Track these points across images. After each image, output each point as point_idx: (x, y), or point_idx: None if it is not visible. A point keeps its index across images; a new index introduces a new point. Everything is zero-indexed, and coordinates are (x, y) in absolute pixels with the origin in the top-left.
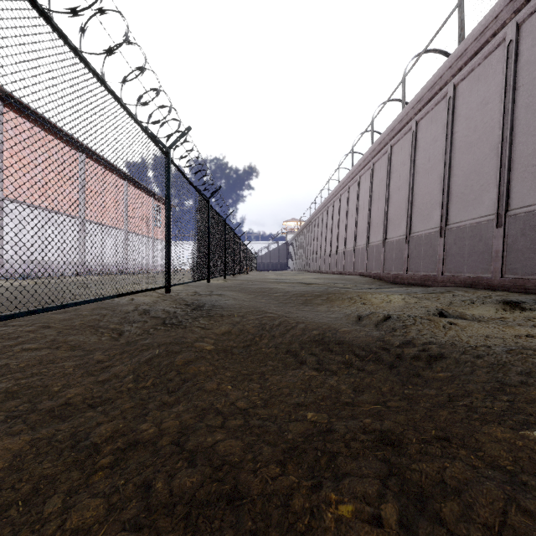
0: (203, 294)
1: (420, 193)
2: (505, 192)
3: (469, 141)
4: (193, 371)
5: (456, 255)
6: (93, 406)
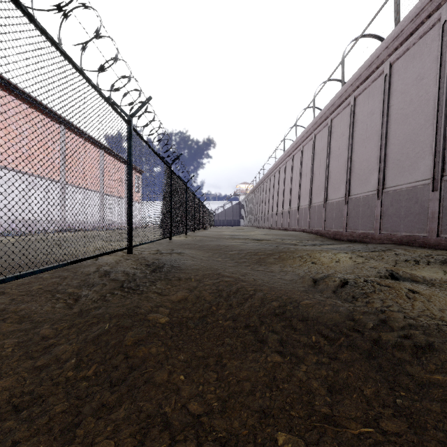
0: (164, 252)
1: (358, 160)
2: (441, 158)
3: (405, 113)
4: (142, 354)
5: (393, 216)
6: (18, 408)
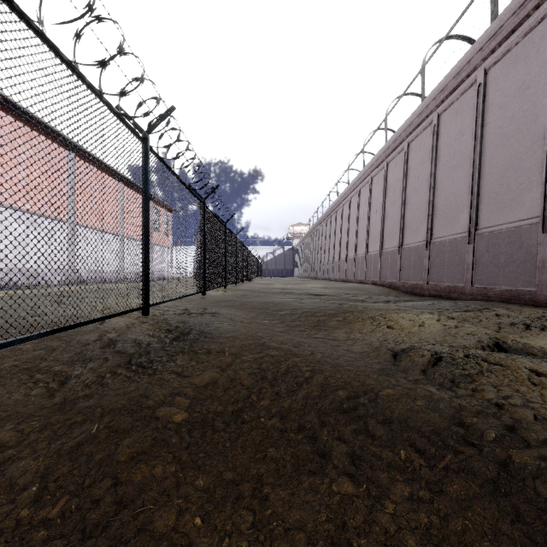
0: (193, 313)
1: (443, 193)
2: None
3: (504, 132)
4: (140, 478)
5: (489, 265)
6: None
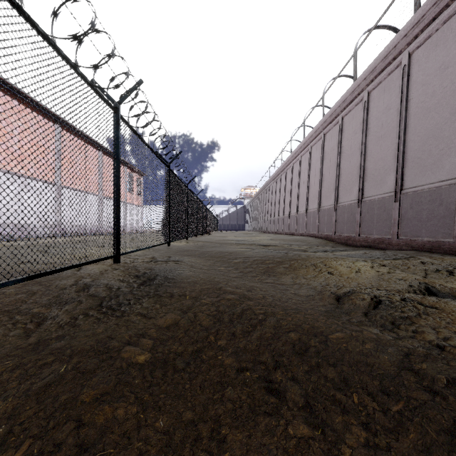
0: (159, 261)
1: (373, 159)
2: None
3: (426, 106)
4: (102, 419)
5: (413, 219)
6: None
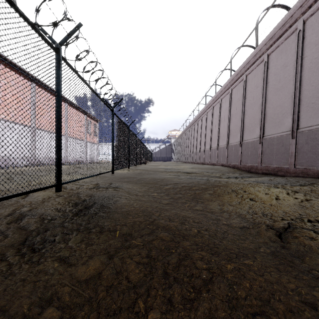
0: (101, 187)
1: (272, 106)
2: None
3: None
4: None
5: (308, 152)
6: None
